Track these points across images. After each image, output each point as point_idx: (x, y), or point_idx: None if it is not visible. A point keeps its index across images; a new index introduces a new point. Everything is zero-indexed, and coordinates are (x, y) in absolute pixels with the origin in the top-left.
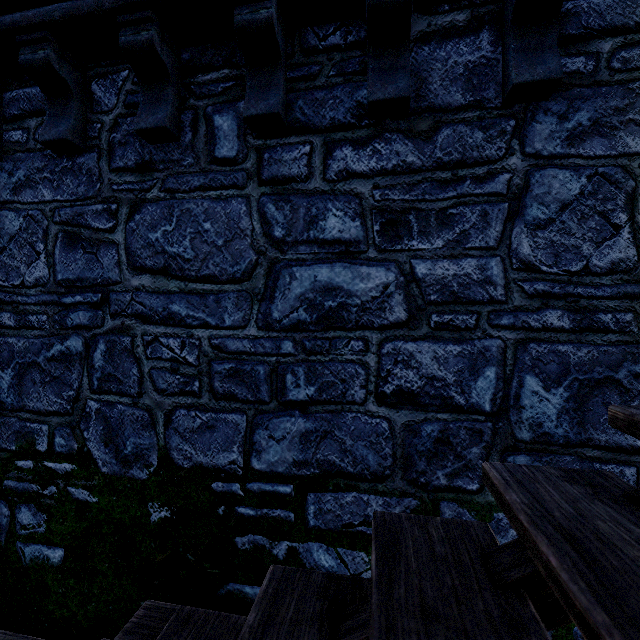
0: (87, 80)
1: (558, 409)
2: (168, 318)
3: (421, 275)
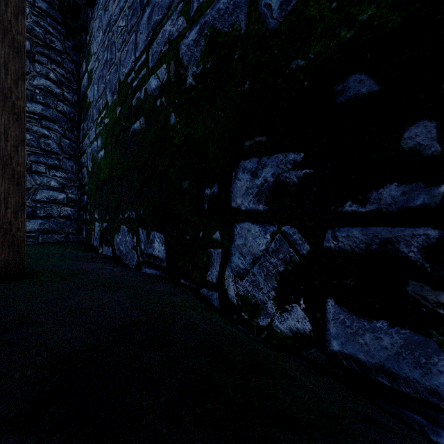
0: None
1: None
2: (120, 12)
3: None
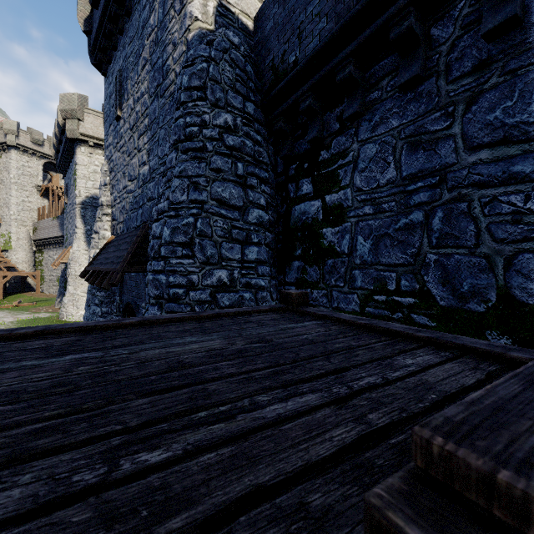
0: (426, 30)
1: None
2: (508, 179)
3: None
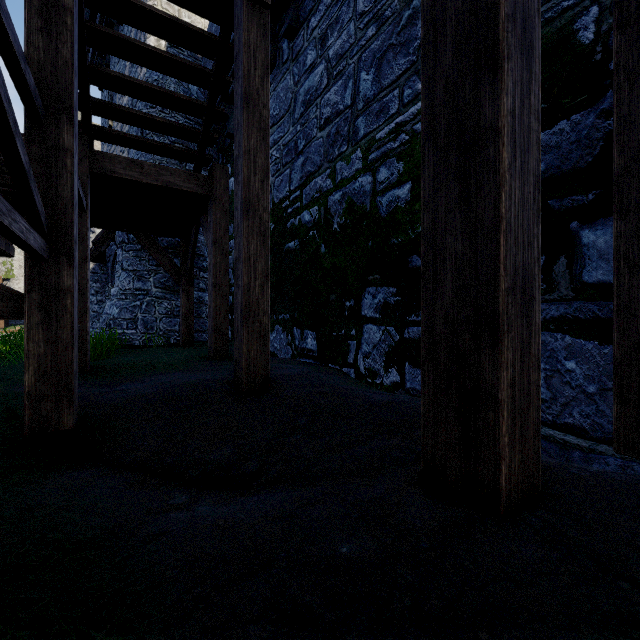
0: None
1: (371, 81)
2: (274, 143)
3: (331, 56)
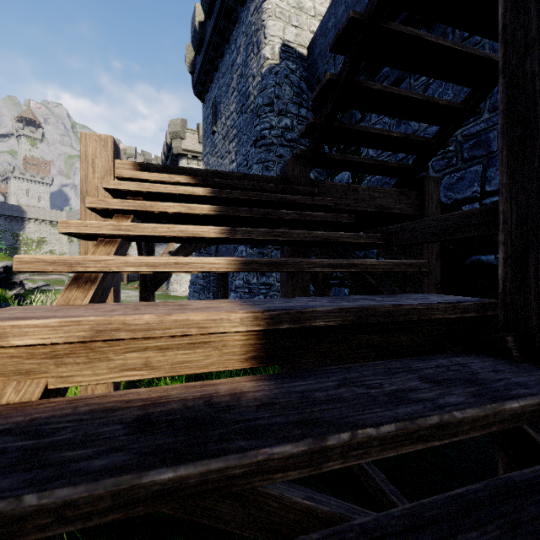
0: None
1: None
2: None
3: None
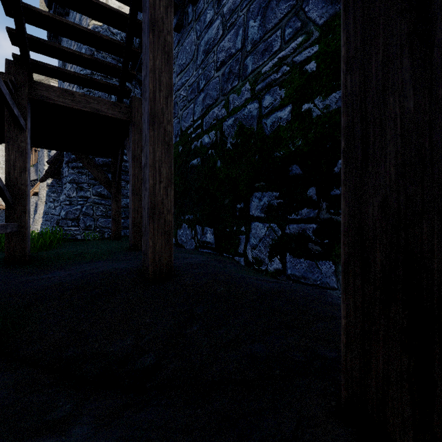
0: None
1: (258, 27)
2: (182, 85)
3: (225, 12)
